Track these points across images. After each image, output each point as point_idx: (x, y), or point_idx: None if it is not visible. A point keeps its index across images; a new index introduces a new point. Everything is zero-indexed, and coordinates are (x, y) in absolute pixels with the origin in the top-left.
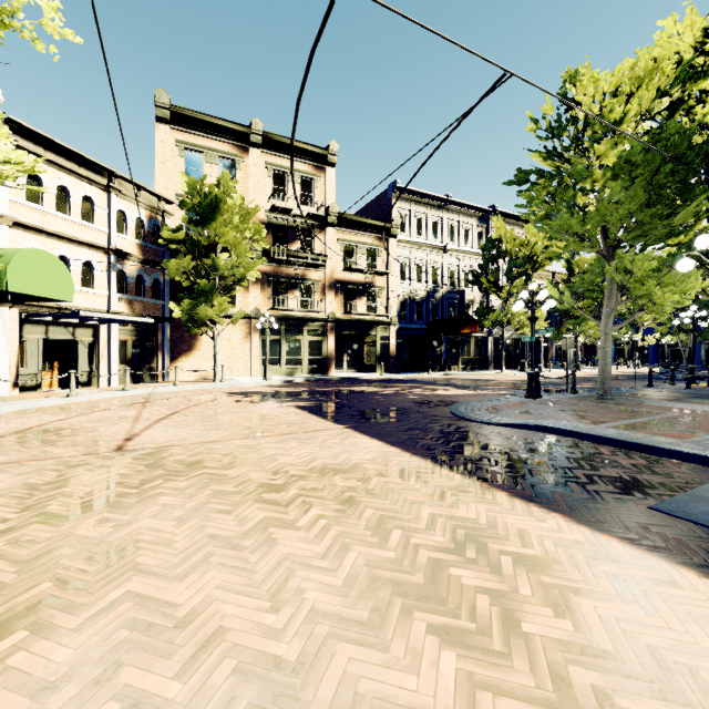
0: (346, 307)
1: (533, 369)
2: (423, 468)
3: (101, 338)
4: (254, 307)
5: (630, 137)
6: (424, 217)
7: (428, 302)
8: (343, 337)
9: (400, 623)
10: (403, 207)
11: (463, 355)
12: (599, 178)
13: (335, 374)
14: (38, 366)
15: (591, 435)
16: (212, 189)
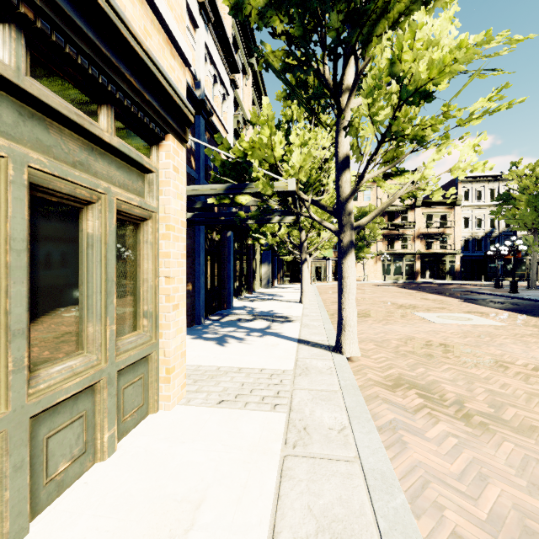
0: (427, 246)
1: (497, 277)
2: (422, 293)
3: (327, 265)
4: (378, 250)
5: (536, 189)
6: (483, 188)
7: (485, 239)
8: (426, 261)
9: (405, 295)
10: (466, 186)
11: (518, 271)
12: (521, 205)
13: (420, 280)
14: (314, 274)
15: (476, 292)
16: (364, 210)
